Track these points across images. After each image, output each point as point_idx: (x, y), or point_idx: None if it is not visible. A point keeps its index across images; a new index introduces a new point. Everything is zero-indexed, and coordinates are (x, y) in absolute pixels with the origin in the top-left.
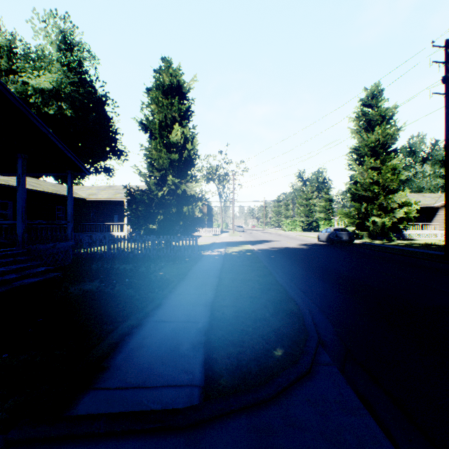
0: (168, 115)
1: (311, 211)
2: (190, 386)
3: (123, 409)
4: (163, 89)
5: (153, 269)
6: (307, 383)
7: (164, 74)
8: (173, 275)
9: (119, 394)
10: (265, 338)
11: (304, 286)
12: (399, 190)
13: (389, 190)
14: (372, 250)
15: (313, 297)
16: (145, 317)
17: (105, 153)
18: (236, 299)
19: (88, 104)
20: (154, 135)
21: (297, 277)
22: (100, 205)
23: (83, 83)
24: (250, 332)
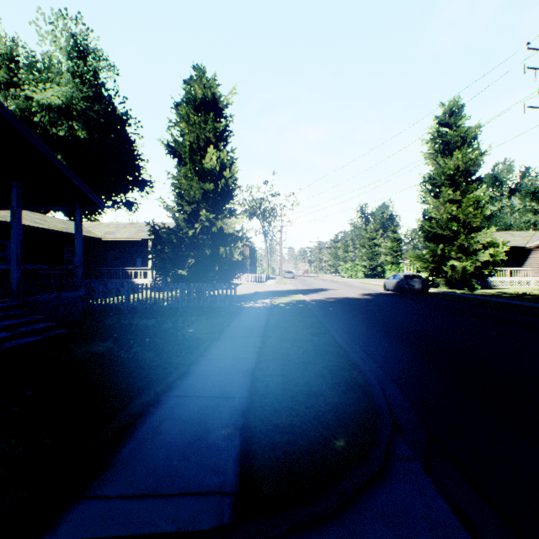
0: (200, 135)
1: (375, 253)
2: (219, 494)
3: (123, 531)
4: (195, 104)
5: (181, 325)
6: (381, 488)
7: (196, 85)
8: (206, 333)
9: (121, 507)
10: (322, 421)
11: (369, 348)
12: (483, 228)
13: (471, 228)
14: (451, 301)
15: (382, 363)
16: (166, 390)
17: (126, 184)
18: (283, 366)
19: (105, 124)
20: (184, 160)
21: (360, 336)
22: (120, 247)
23: (99, 98)
24: (301, 412)
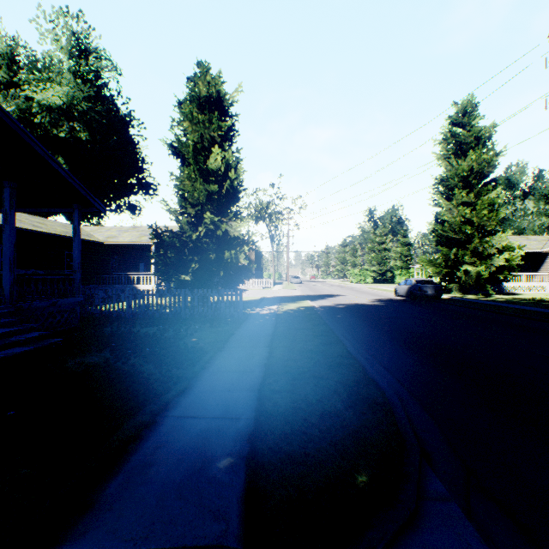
0: (205, 135)
1: (384, 258)
2: (220, 548)
3: None
4: (199, 102)
5: (183, 333)
6: (415, 539)
7: (200, 83)
8: (209, 342)
9: None
10: (340, 448)
11: (385, 359)
12: (498, 231)
13: (486, 231)
14: (466, 308)
15: (400, 377)
16: (163, 409)
17: (130, 187)
18: (293, 381)
19: (107, 125)
20: (188, 161)
21: (374, 345)
22: (122, 251)
23: (101, 98)
24: (316, 438)
